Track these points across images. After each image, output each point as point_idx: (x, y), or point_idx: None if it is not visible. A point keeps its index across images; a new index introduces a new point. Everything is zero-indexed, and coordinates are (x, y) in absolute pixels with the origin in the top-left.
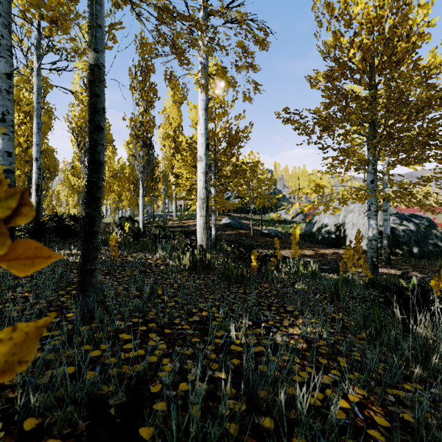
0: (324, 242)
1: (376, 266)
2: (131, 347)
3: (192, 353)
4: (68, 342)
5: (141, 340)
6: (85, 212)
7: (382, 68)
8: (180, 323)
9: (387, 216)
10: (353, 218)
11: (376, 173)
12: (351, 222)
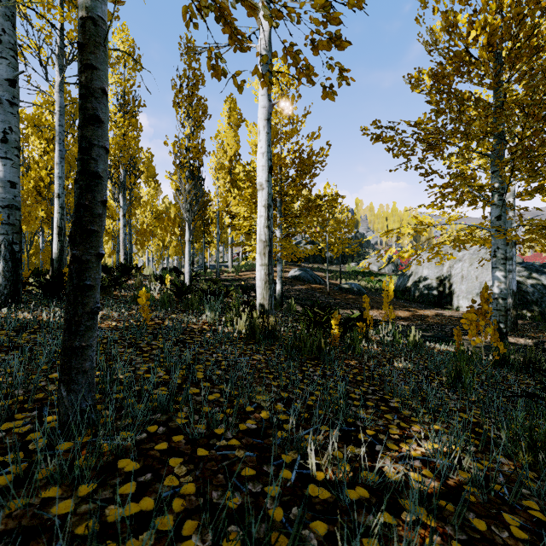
0: (423, 300)
1: (504, 334)
2: (133, 490)
3: (237, 517)
4: (24, 478)
5: (153, 473)
6: (72, 254)
7: (516, 56)
8: (224, 435)
9: (513, 266)
10: (462, 269)
11: (504, 205)
12: (459, 274)
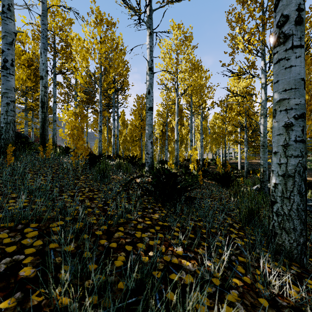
0: None
1: None
2: None
3: None
4: None
5: None
6: (224, 164)
7: None
8: None
9: None
10: None
11: None
12: None
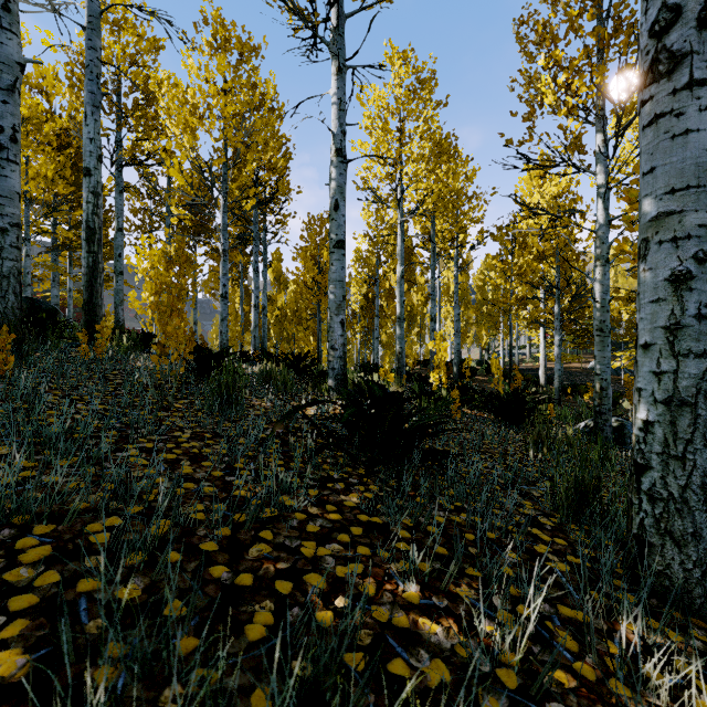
0: None
1: None
2: None
3: None
4: None
5: None
6: (509, 373)
7: None
8: None
9: None
10: None
11: None
12: None
